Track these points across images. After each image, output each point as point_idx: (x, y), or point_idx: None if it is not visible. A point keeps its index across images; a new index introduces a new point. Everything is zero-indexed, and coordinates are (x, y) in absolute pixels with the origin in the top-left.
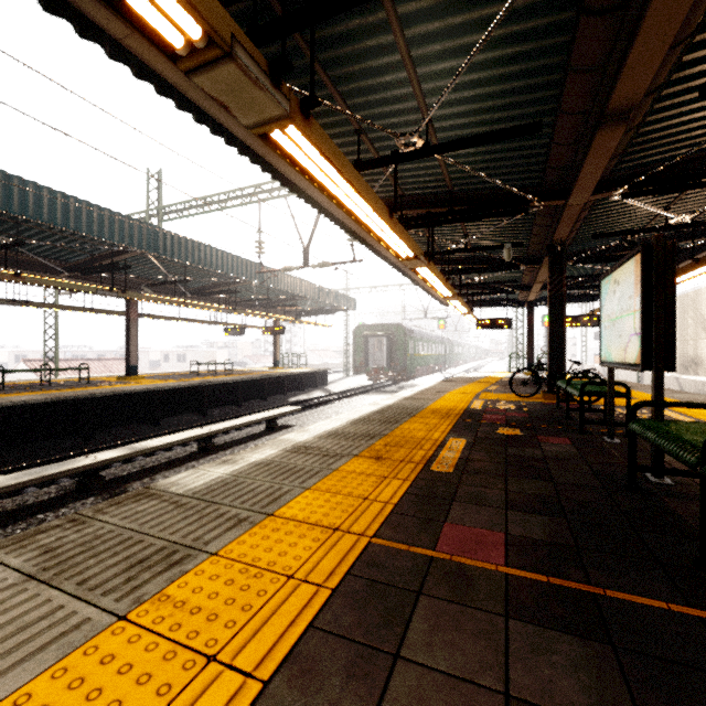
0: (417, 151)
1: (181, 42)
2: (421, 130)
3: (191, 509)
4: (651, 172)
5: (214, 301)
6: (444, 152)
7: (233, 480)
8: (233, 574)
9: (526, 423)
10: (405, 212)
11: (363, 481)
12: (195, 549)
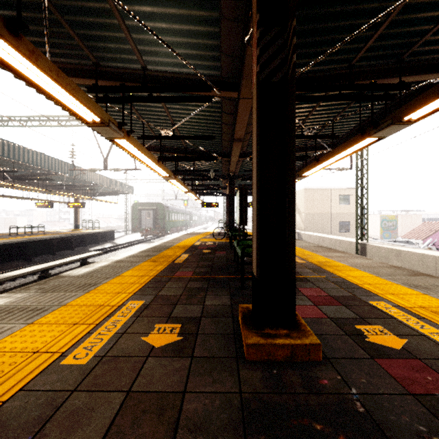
0: (170, 137)
1: (91, 120)
2: (172, 126)
3: (86, 277)
4: None
5: (30, 184)
6: (180, 139)
7: (96, 271)
8: (115, 285)
9: (214, 248)
10: (164, 153)
11: (149, 267)
12: (98, 283)
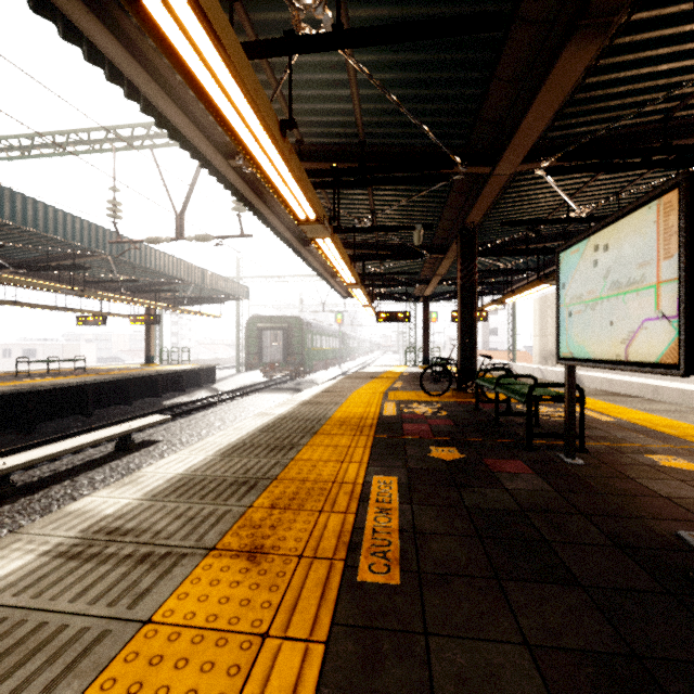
0: (324, 36)
1: None
2: None
3: None
4: (586, 139)
5: (57, 280)
6: (363, 44)
7: None
8: None
9: (457, 435)
10: (304, 165)
11: (204, 672)
12: None
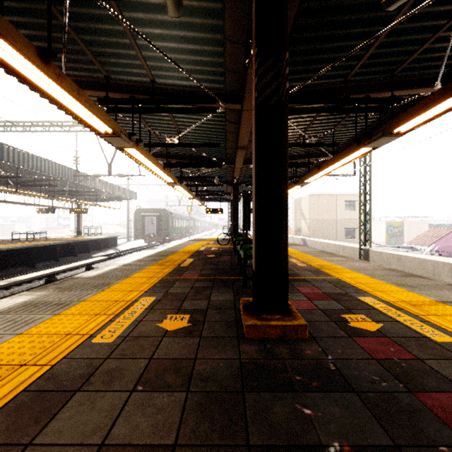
0: (175, 144)
1: (104, 131)
2: (177, 134)
3: (98, 279)
4: None
5: (32, 190)
6: (186, 147)
7: (106, 273)
8: (126, 285)
9: (219, 253)
10: (169, 159)
11: (157, 270)
12: (110, 283)
